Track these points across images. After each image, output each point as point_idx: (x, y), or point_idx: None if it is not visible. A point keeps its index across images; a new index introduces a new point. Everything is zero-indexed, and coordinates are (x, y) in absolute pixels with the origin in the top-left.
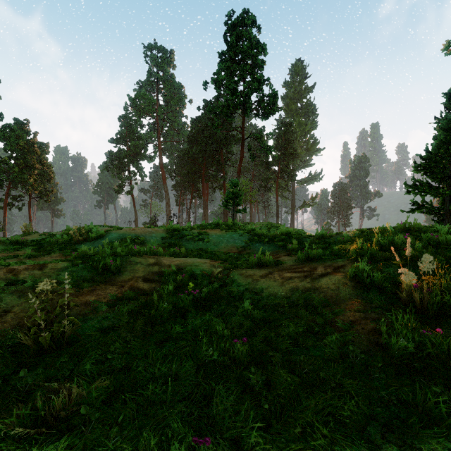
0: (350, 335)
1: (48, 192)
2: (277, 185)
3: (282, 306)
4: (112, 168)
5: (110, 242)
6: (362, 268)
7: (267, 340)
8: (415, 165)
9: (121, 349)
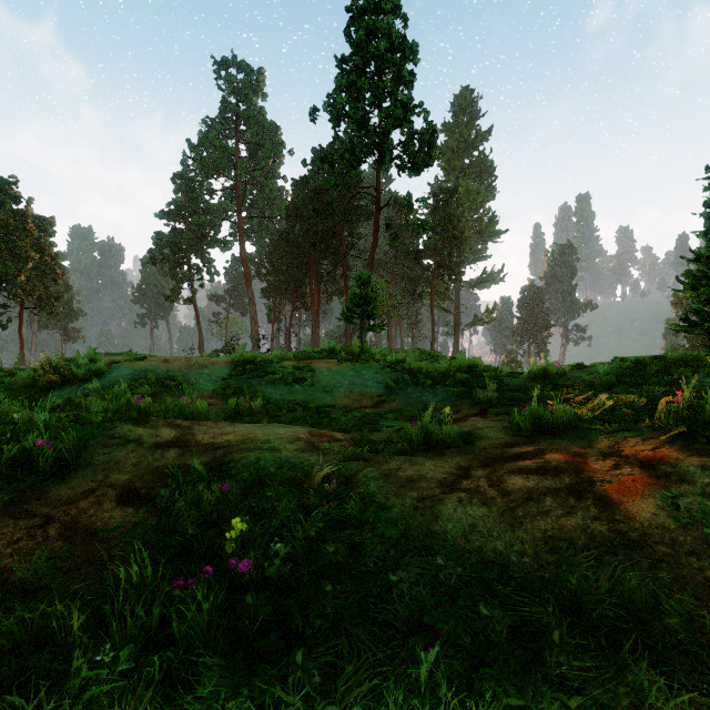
0: None
1: (53, 298)
2: (432, 289)
3: (558, 646)
4: (161, 259)
5: (112, 385)
6: None
7: None
8: (707, 237)
9: None
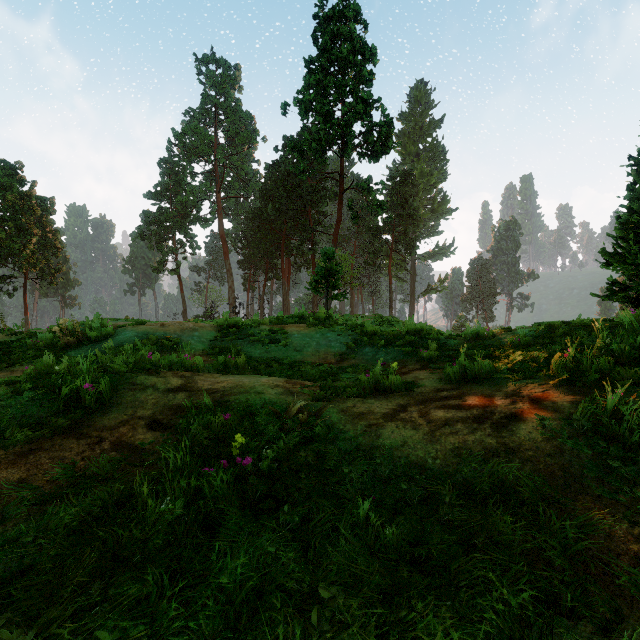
0: None
1: (53, 270)
2: (390, 261)
3: (447, 503)
4: (149, 235)
5: (120, 345)
6: (609, 406)
7: None
8: (619, 221)
9: None
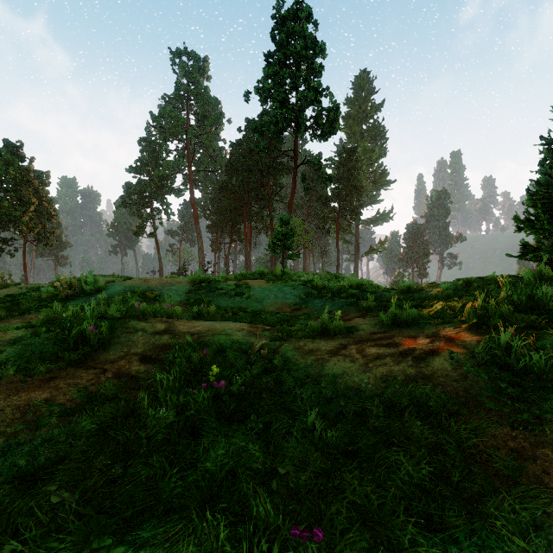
0: (529, 491)
1: (48, 233)
2: (337, 226)
3: (374, 414)
4: (130, 203)
5: (111, 297)
6: (503, 343)
7: (360, 510)
8: (529, 193)
9: (32, 546)
